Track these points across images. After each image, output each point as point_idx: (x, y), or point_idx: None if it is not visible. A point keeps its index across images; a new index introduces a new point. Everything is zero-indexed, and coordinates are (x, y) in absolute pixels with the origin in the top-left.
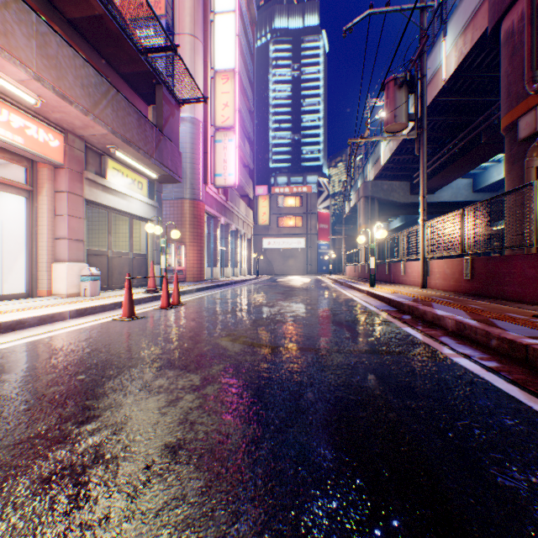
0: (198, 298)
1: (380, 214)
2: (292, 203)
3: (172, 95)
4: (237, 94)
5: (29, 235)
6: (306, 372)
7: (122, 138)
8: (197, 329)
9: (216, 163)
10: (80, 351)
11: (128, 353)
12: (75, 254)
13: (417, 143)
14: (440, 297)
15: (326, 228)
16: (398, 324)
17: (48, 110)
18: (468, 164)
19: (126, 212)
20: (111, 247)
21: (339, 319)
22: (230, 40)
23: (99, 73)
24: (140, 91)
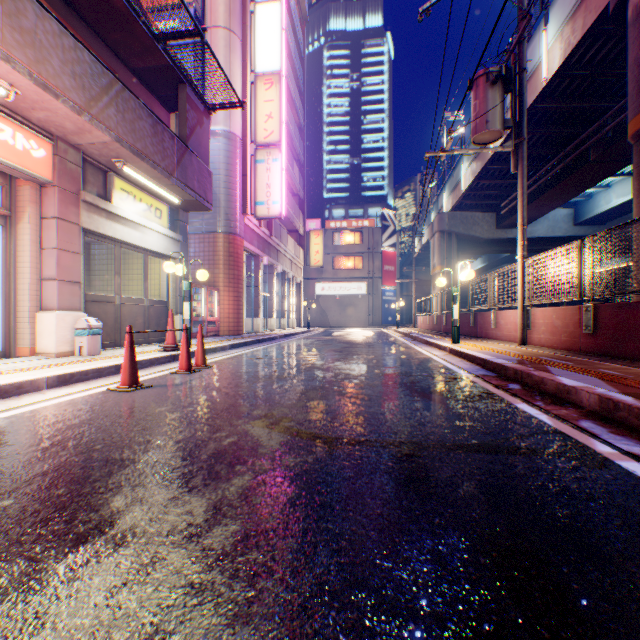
0: (232, 357)
1: (459, 253)
2: (351, 240)
3: (200, 98)
4: (283, 103)
5: (5, 275)
6: (387, 494)
7: (130, 148)
8: (221, 406)
9: (257, 188)
10: (32, 447)
11: (104, 450)
12: (67, 300)
13: (514, 157)
14: (552, 357)
15: (392, 270)
16: (506, 398)
17: (27, 107)
18: (571, 189)
19: (139, 246)
20: (119, 292)
21: (421, 390)
22: (275, 36)
23: (98, 60)
24: (159, 93)
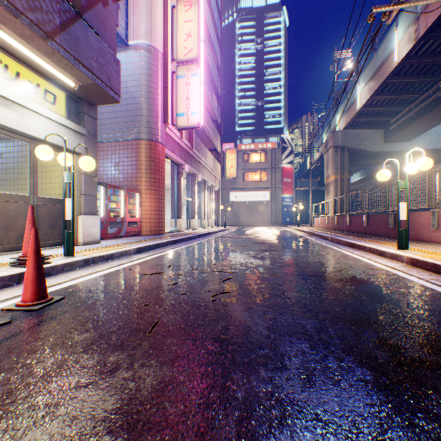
0: (122, 269)
1: (349, 165)
2: (258, 159)
3: None
4: (201, 22)
5: None
6: None
7: None
8: None
9: (178, 101)
10: None
11: None
12: None
13: None
14: None
15: (289, 182)
16: None
17: None
18: None
19: (17, 131)
20: None
21: None
22: None
23: None
24: None
